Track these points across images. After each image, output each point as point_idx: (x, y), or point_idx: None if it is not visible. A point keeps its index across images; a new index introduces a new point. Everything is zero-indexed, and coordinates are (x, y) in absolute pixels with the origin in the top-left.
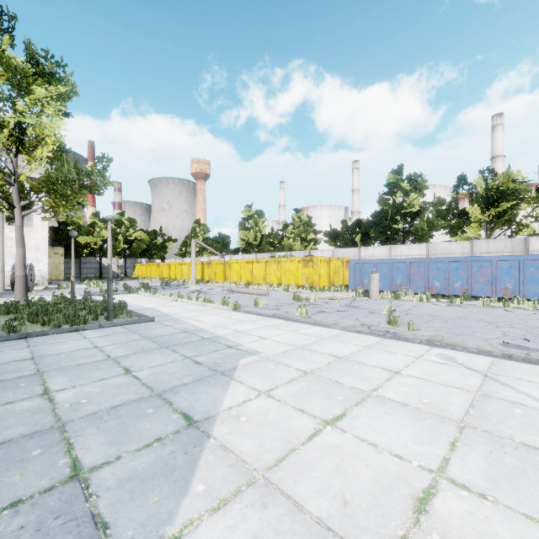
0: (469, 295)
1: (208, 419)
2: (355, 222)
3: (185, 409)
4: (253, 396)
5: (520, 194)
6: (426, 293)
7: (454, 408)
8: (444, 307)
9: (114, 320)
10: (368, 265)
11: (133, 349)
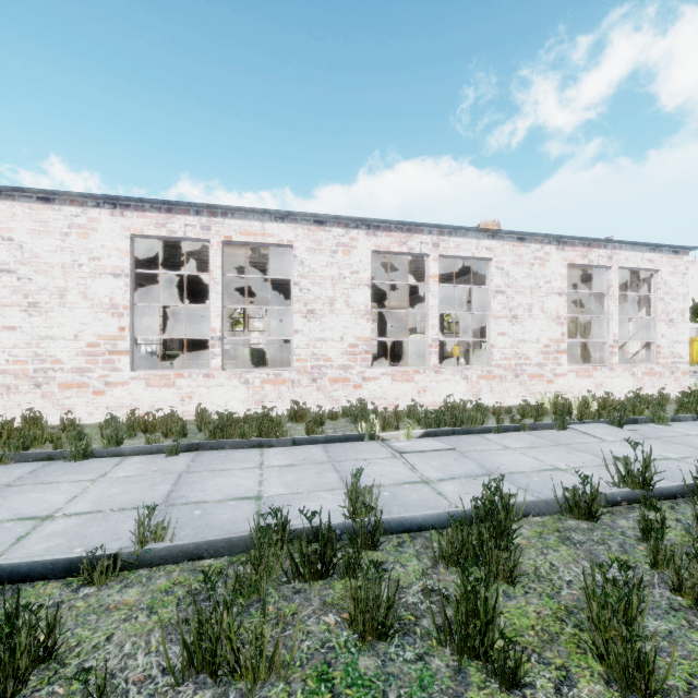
0: None
1: None
2: None
3: None
4: None
5: None
6: None
7: None
8: None
9: None
10: None
11: None
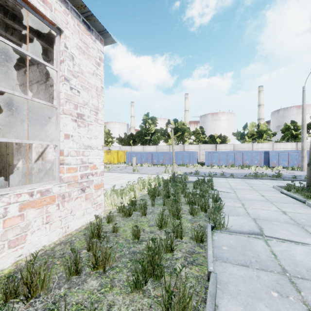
0: (164, 164)
1: None
2: (130, 134)
3: None
4: None
5: (185, 129)
6: (150, 164)
7: (135, 179)
8: (153, 168)
9: None
10: (133, 154)
11: None
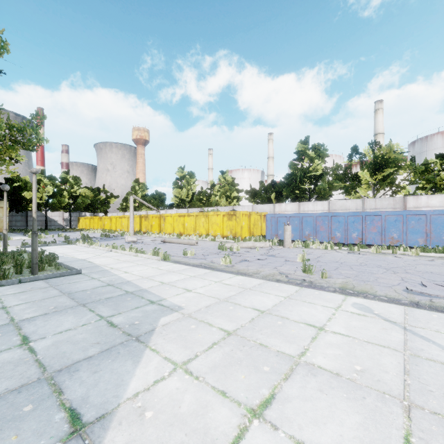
0: (364, 243)
1: (102, 419)
2: (271, 183)
3: (76, 402)
4: (168, 372)
5: (399, 162)
6: (330, 242)
7: (390, 377)
8: (346, 255)
9: (39, 273)
10: (282, 219)
11: (45, 308)
